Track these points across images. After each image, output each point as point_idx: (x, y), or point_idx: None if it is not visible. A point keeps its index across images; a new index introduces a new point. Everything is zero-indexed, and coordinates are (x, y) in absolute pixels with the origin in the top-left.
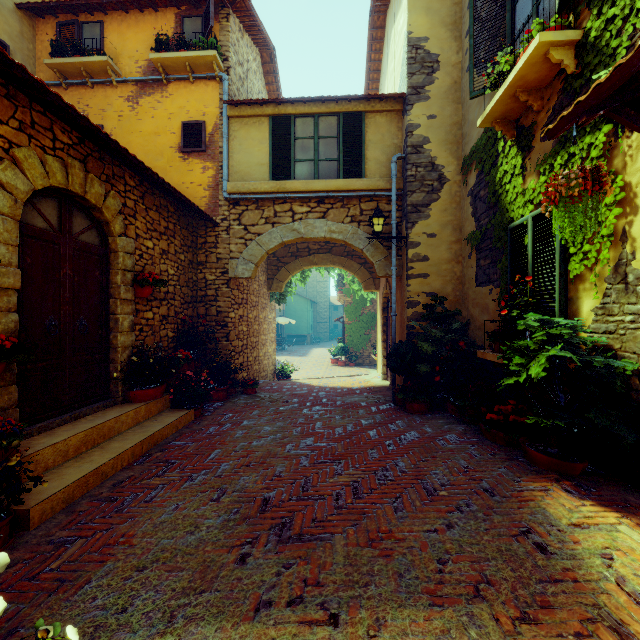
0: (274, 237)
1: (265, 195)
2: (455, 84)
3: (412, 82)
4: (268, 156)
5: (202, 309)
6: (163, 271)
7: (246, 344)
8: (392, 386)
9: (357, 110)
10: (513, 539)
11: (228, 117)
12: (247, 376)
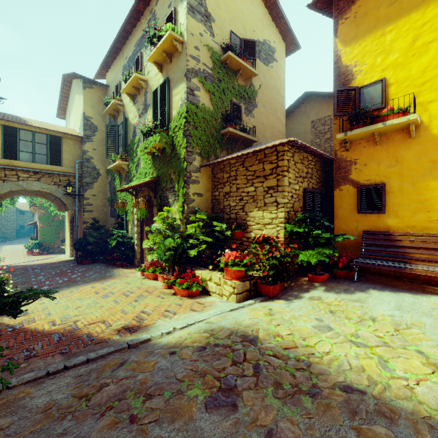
0: (5, 188)
1: None
2: (104, 139)
3: (86, 133)
4: (1, 145)
5: None
6: None
7: None
8: (76, 257)
9: (58, 135)
10: (104, 275)
11: None
12: None
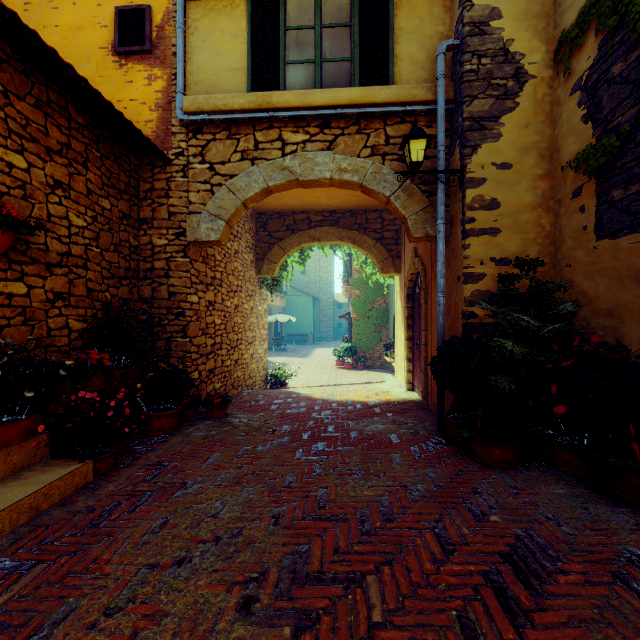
0: (254, 180)
1: (240, 114)
2: None
3: None
4: (245, 57)
5: (147, 289)
6: (56, 216)
7: (220, 342)
8: (438, 408)
9: None
10: None
11: None
12: (222, 387)
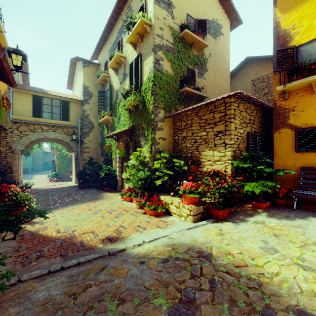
0: (34, 136)
1: (30, 122)
2: (97, 101)
3: (85, 98)
4: (31, 108)
5: None
6: None
7: (16, 174)
8: (79, 183)
9: (67, 100)
10: (96, 197)
11: (12, 90)
12: None
